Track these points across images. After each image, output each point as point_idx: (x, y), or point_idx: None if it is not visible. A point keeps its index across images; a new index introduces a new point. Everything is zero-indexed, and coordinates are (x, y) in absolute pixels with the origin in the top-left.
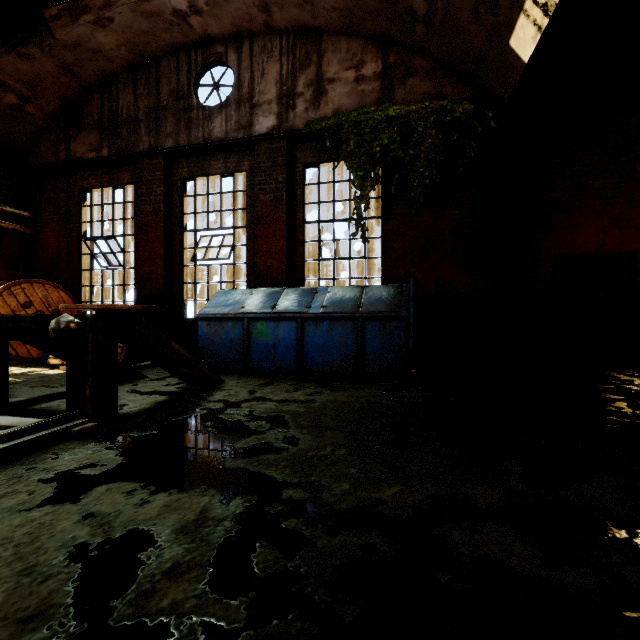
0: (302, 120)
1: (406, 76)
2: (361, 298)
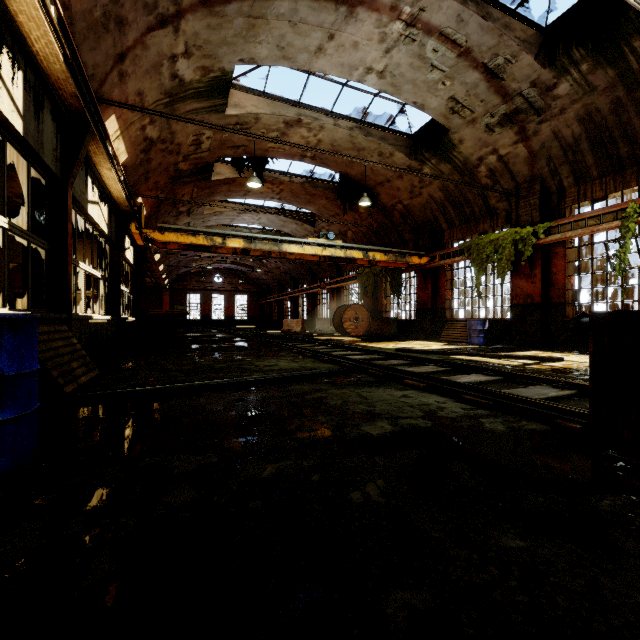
0: None
1: None
2: None
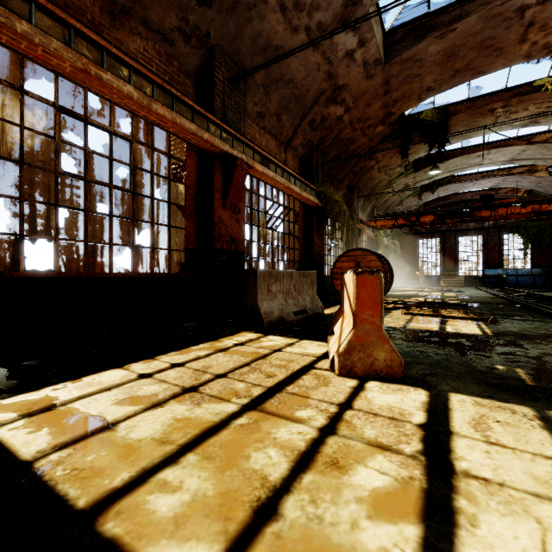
0: (502, 222)
1: None
2: (532, 271)
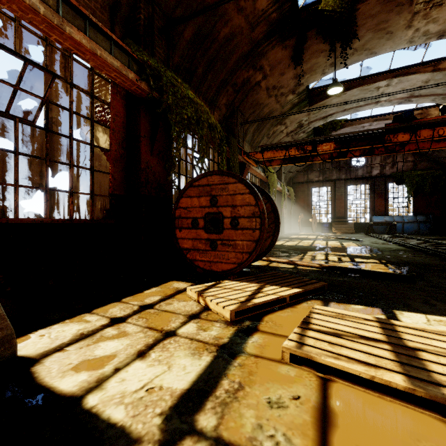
0: (388, 171)
1: (421, 162)
2: (417, 218)
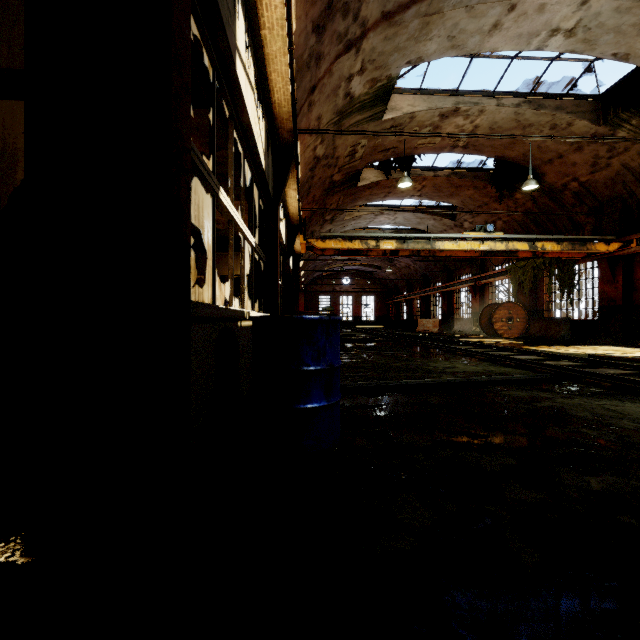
0: None
1: None
2: None
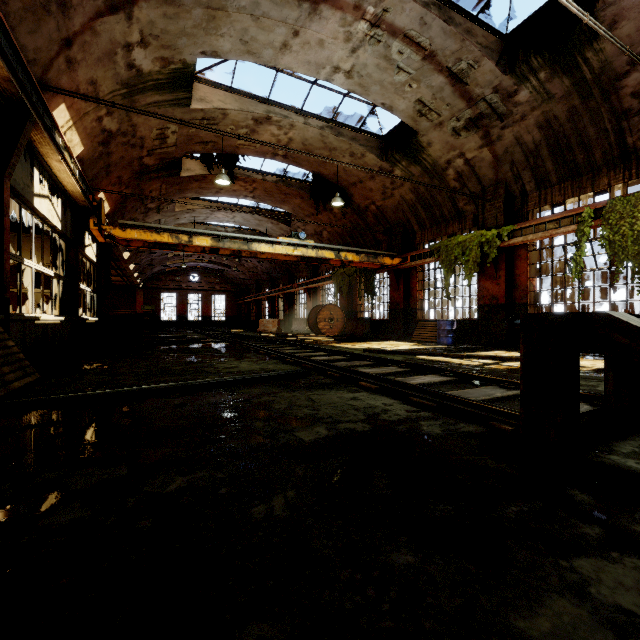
0: None
1: None
2: None
